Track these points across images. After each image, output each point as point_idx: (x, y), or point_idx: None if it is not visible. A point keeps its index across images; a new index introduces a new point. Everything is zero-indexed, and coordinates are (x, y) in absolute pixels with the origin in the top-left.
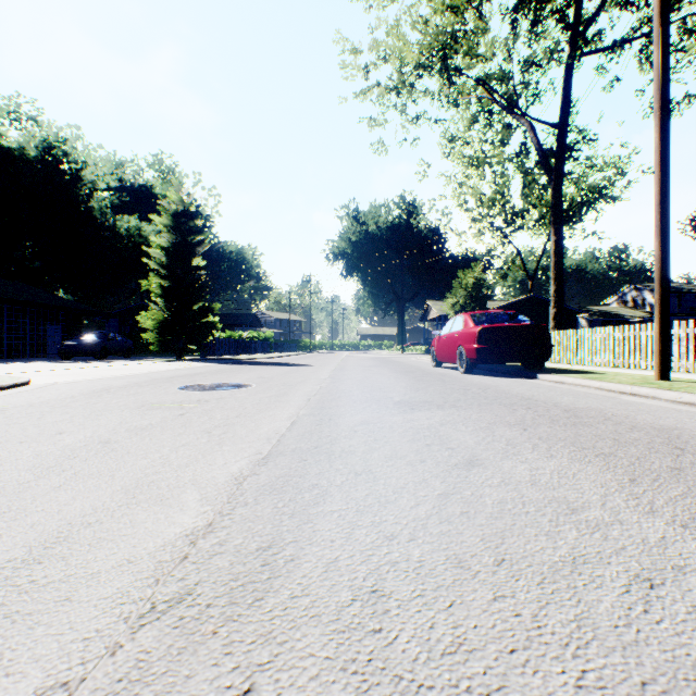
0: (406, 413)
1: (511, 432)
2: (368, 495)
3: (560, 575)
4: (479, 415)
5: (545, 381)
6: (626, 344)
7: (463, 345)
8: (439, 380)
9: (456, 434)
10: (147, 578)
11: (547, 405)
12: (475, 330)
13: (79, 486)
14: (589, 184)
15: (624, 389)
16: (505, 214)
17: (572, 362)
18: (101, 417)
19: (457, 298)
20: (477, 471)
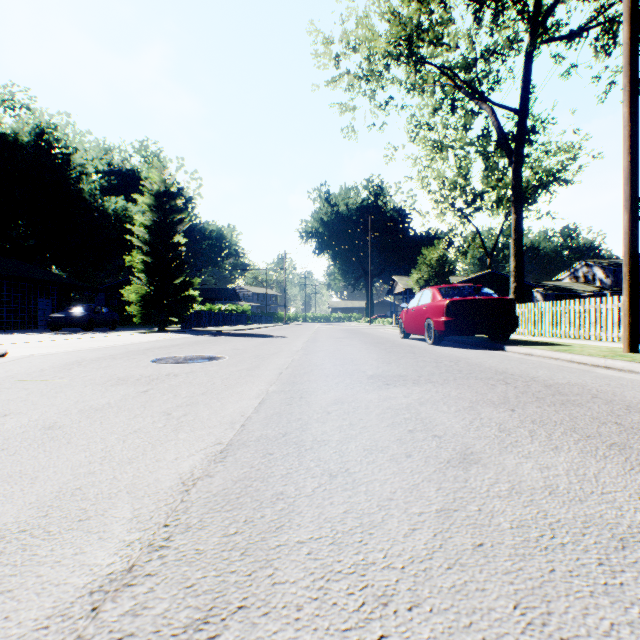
0: (381, 390)
1: (499, 413)
2: (346, 512)
3: None
4: (458, 392)
5: (513, 352)
6: (587, 316)
7: (431, 317)
8: (409, 351)
9: (439, 416)
10: None
11: (525, 379)
12: (443, 303)
13: None
14: (544, 168)
15: (598, 362)
16: (465, 196)
17: (533, 334)
18: (59, 394)
19: (421, 274)
20: (477, 471)
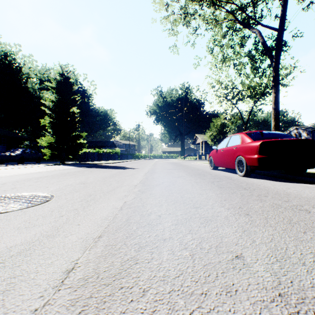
0: None
1: None
2: None
3: None
4: None
5: None
6: None
7: (244, 155)
8: (238, 186)
9: None
10: None
11: None
12: (256, 143)
13: None
14: None
15: None
16: (233, 92)
17: None
18: None
19: (212, 132)
20: None
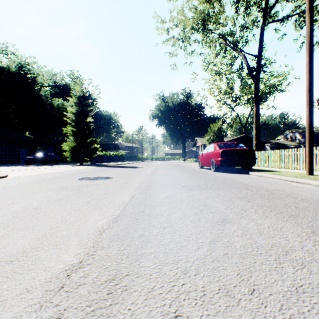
0: (188, 192)
1: (242, 202)
2: (170, 242)
3: (291, 303)
4: (224, 193)
5: (253, 175)
6: (290, 157)
7: (214, 158)
8: (203, 174)
9: (214, 204)
10: (35, 304)
11: (257, 187)
12: (219, 151)
13: (13, 236)
14: (270, 84)
15: (293, 180)
16: (231, 98)
17: (264, 166)
18: (37, 194)
19: (209, 136)
20: (229, 226)
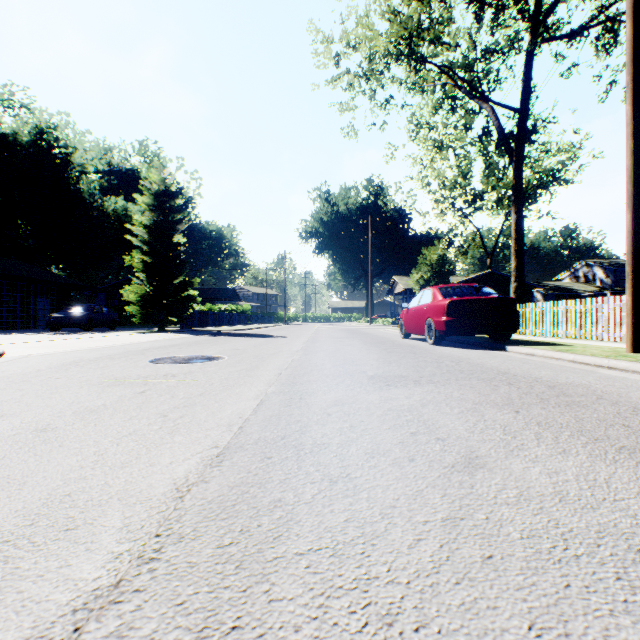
0: (382, 391)
1: (503, 415)
2: (347, 521)
3: None
4: (460, 393)
5: (514, 353)
6: (588, 316)
7: (432, 317)
8: (410, 351)
9: (442, 418)
10: None
11: (528, 380)
12: (444, 302)
13: None
14: (544, 168)
15: (601, 363)
16: (465, 196)
17: (534, 334)
18: (54, 395)
19: (421, 273)
20: (483, 476)
